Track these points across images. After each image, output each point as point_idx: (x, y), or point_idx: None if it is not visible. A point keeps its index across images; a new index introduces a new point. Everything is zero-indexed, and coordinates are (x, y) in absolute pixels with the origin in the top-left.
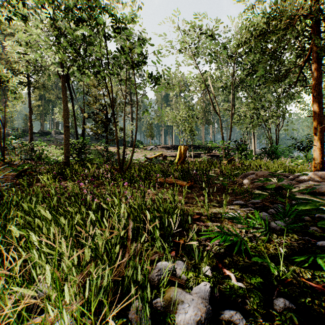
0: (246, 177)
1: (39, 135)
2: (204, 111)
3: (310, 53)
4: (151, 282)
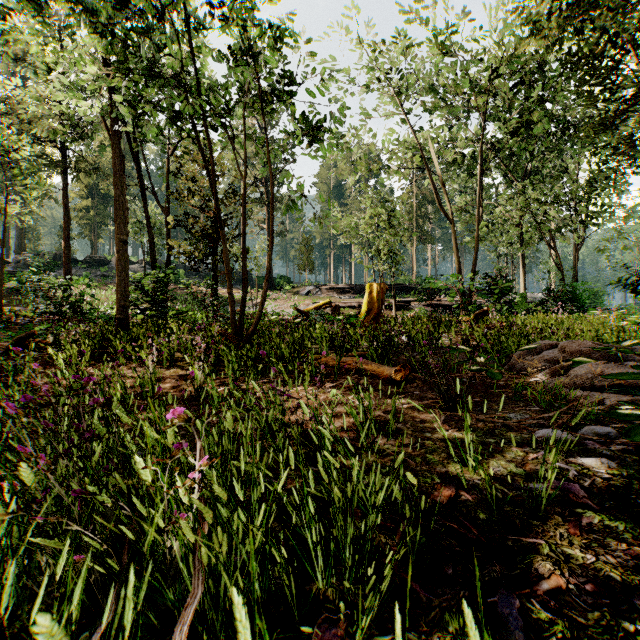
0: (534, 355)
1: (87, 266)
2: (417, 216)
3: None
4: None
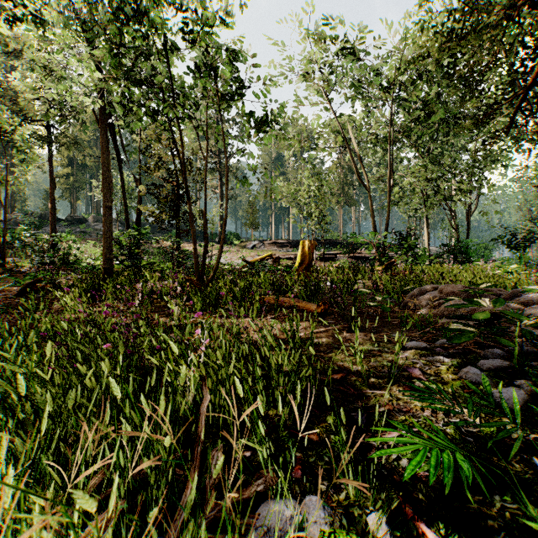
0: (422, 295)
1: (68, 223)
2: (343, 184)
3: (536, 72)
4: None
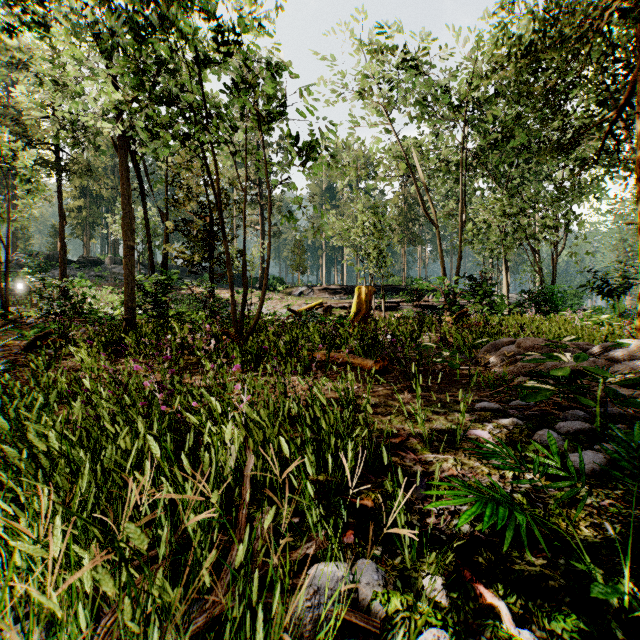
0: (497, 350)
1: (81, 266)
2: (407, 219)
3: (630, 91)
4: (295, 626)
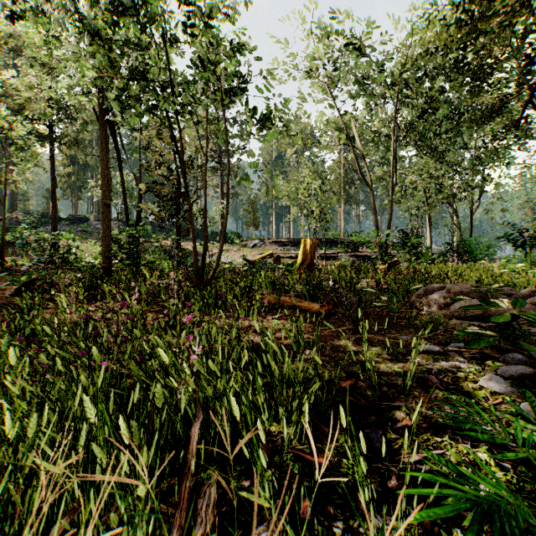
0: (428, 295)
1: (70, 223)
2: (344, 183)
3: None
4: None
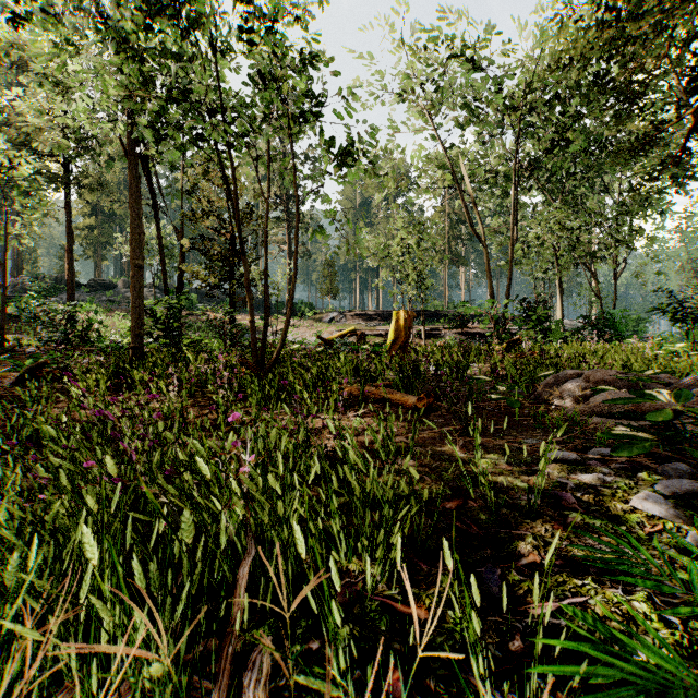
0: (560, 384)
1: (91, 290)
2: (449, 238)
3: None
4: None
